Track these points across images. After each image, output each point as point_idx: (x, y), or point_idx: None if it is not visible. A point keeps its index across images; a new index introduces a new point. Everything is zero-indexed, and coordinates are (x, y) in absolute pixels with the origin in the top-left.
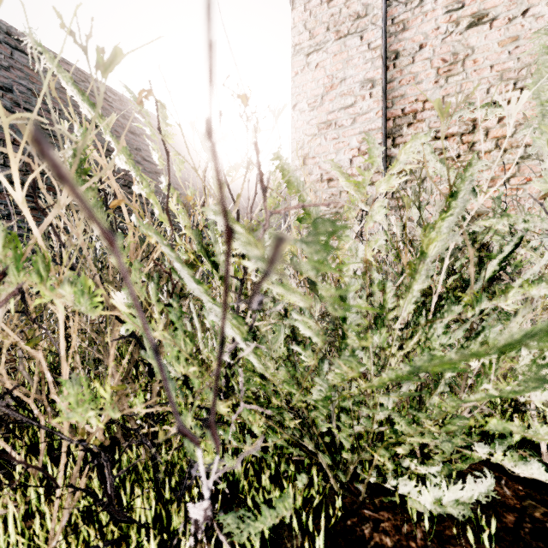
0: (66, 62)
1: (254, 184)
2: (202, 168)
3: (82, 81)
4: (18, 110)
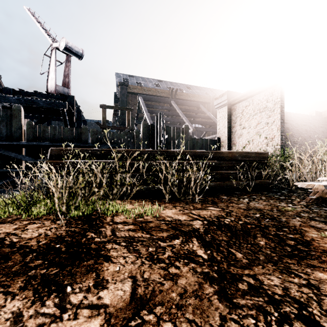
0: None
1: (315, 119)
2: (291, 121)
3: None
4: None
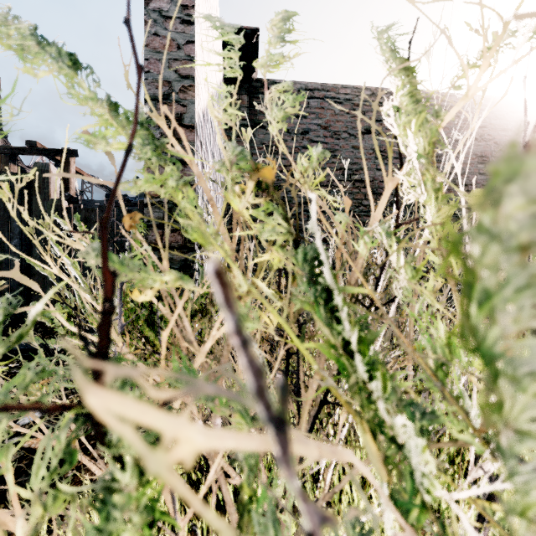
0: (344, 87)
1: None
2: (501, 129)
3: (356, 97)
4: (312, 145)
